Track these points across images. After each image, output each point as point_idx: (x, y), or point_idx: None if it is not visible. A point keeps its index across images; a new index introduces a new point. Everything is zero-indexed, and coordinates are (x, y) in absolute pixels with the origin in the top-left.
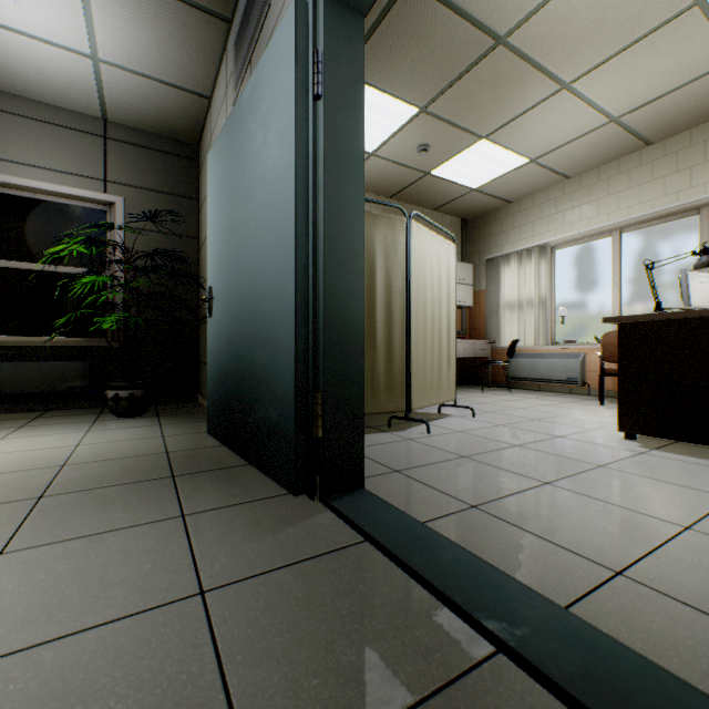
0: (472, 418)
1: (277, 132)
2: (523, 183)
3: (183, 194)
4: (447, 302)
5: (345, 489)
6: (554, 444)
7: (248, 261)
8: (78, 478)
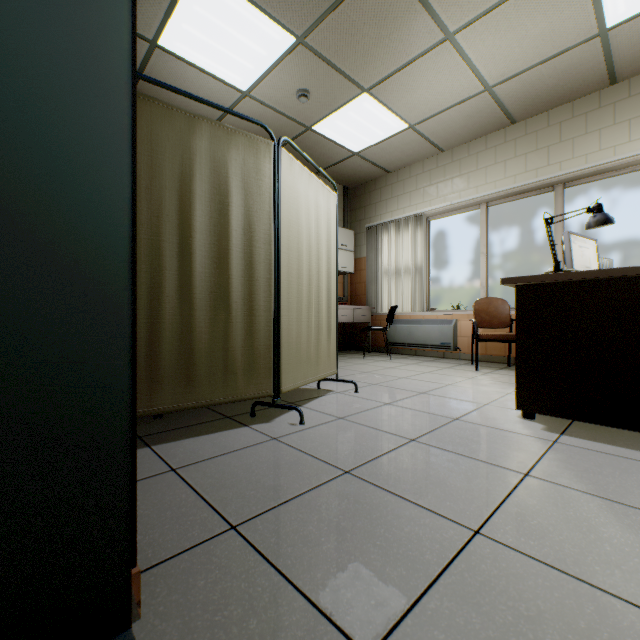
0: (355, 394)
1: None
2: (402, 152)
3: None
4: (327, 260)
5: None
6: (455, 434)
7: None
8: None
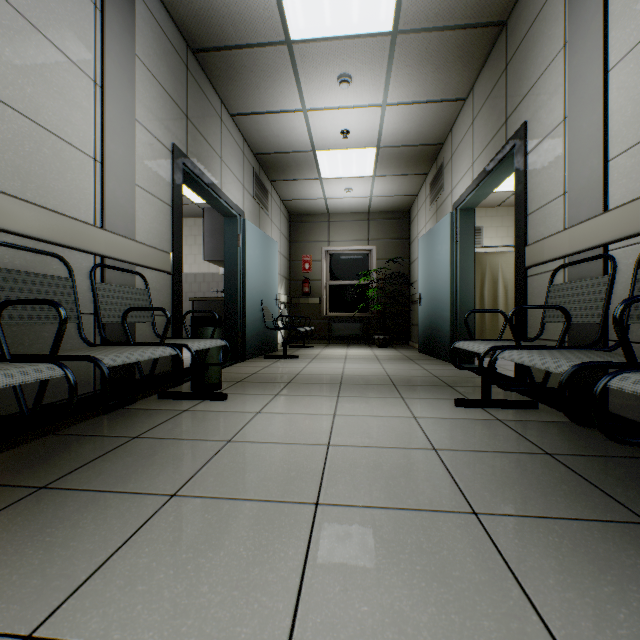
0: None
1: (444, 249)
2: None
3: (401, 238)
4: None
5: (466, 363)
6: None
7: (435, 288)
8: (383, 357)
